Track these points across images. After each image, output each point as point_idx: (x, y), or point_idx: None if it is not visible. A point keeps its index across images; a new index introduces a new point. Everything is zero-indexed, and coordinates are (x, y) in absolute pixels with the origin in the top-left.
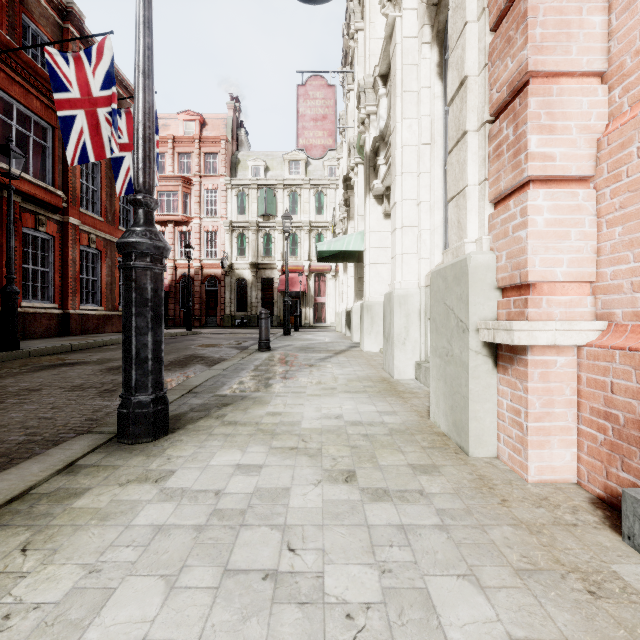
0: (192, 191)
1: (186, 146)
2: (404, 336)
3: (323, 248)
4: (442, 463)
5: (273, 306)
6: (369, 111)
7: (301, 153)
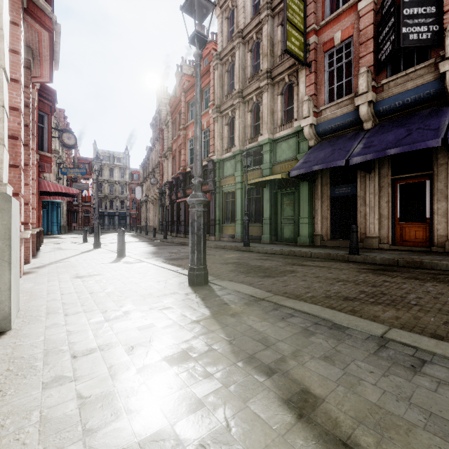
0: None
1: None
2: None
3: None
4: (42, 303)
5: None
6: None
7: None
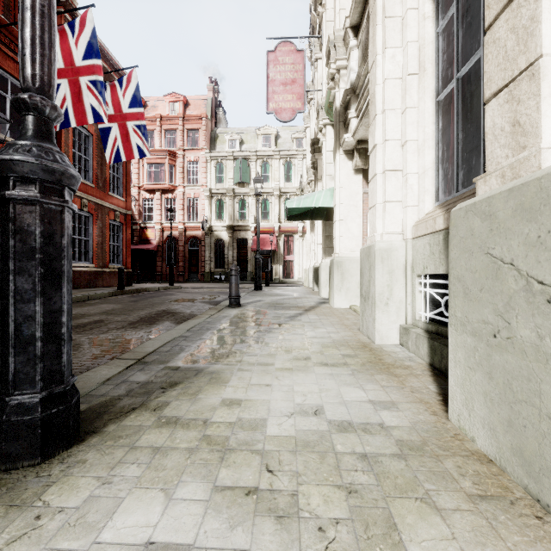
0: (177, 163)
1: (171, 124)
2: (387, 295)
3: (292, 205)
4: None
5: (247, 263)
6: (339, 65)
7: (272, 127)
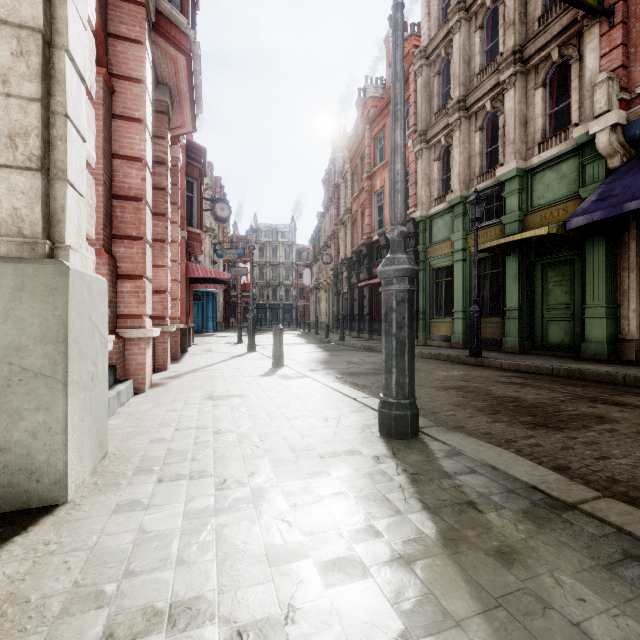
0: None
1: None
2: None
3: None
4: (142, 445)
5: None
6: None
7: None
